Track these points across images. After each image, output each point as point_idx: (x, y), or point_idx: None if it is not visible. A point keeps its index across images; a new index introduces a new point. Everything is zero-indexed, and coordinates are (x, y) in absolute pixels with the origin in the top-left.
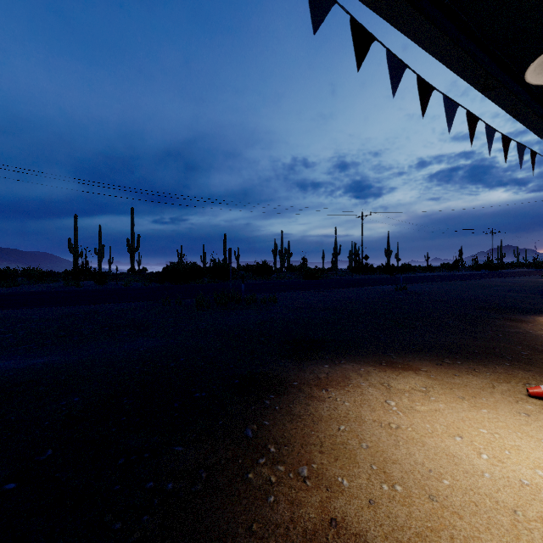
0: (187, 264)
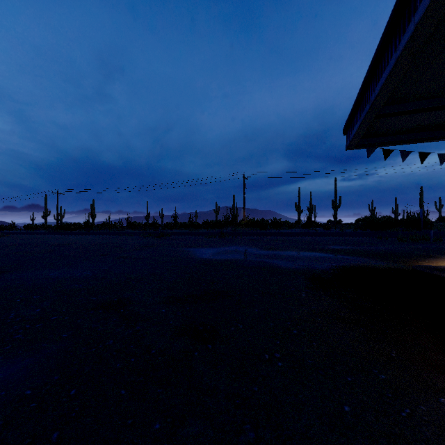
0: (384, 217)
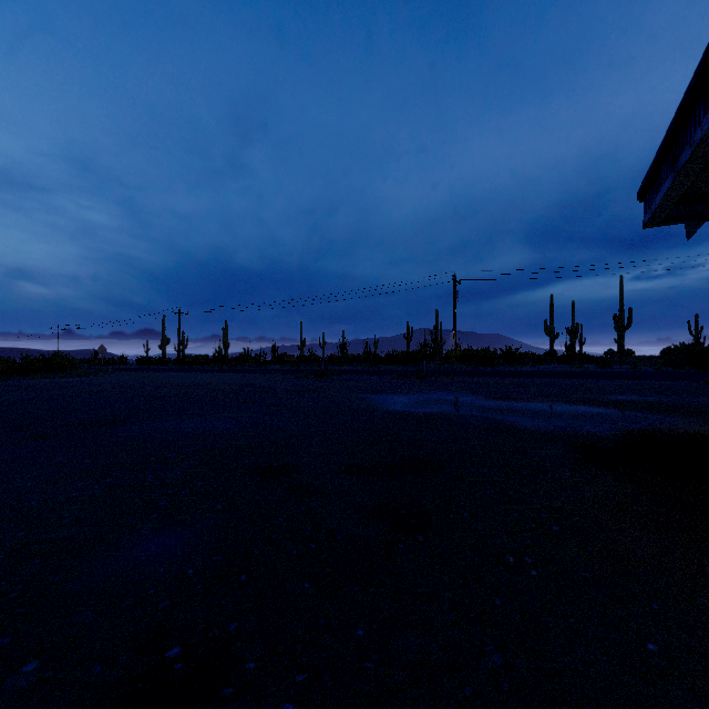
0: None
